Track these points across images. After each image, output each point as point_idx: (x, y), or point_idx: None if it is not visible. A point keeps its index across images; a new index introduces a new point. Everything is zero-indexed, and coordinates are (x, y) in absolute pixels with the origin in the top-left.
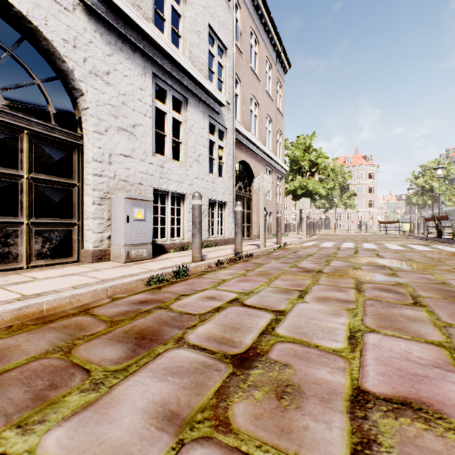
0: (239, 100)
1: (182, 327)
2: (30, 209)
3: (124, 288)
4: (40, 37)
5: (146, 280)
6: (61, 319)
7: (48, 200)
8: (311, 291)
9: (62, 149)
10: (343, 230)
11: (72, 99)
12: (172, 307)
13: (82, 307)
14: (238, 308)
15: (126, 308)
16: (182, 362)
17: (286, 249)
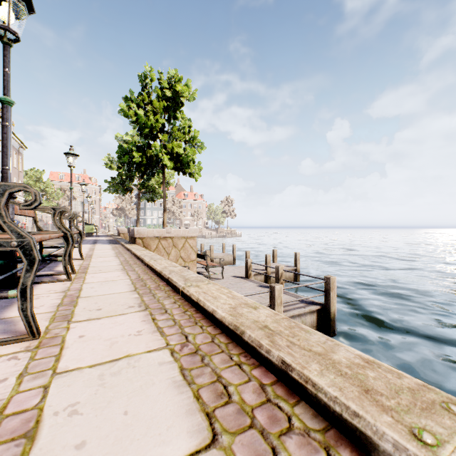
0: None
1: None
2: None
3: None
4: None
5: None
6: None
7: None
8: None
9: None
10: None
11: None
12: None
13: None
14: None
15: None
16: None
17: None
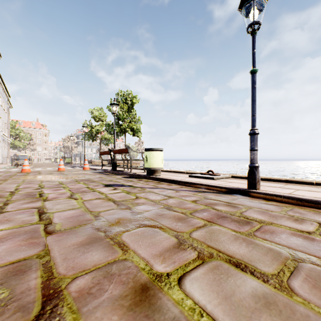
0: None
1: None
2: None
3: None
4: None
5: None
6: None
7: None
8: None
9: None
10: None
11: None
12: None
13: None
14: None
15: None
16: None
17: None
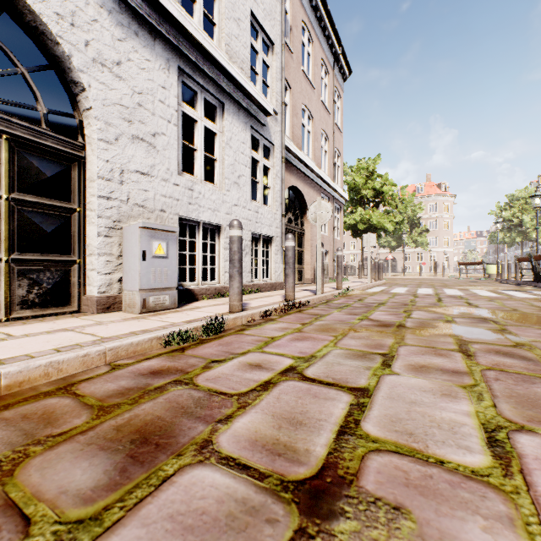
0: (289, 111)
1: (210, 419)
2: (11, 241)
3: (132, 351)
4: (23, 8)
5: (163, 338)
6: (24, 403)
7: (37, 230)
8: (398, 356)
9: (57, 162)
10: (413, 274)
11: (70, 96)
12: (197, 381)
13: (63, 381)
14: (297, 384)
15: (128, 384)
16: (205, 500)
17: (349, 295)
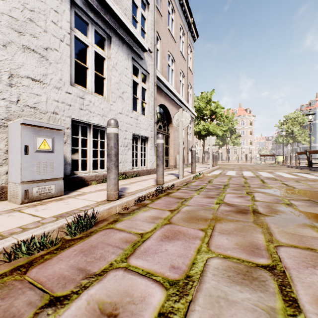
0: (160, 54)
1: None
2: None
3: None
4: None
5: (4, 253)
6: None
7: None
8: (289, 272)
9: None
10: (232, 161)
11: None
12: None
13: None
14: None
15: None
16: None
17: (201, 178)
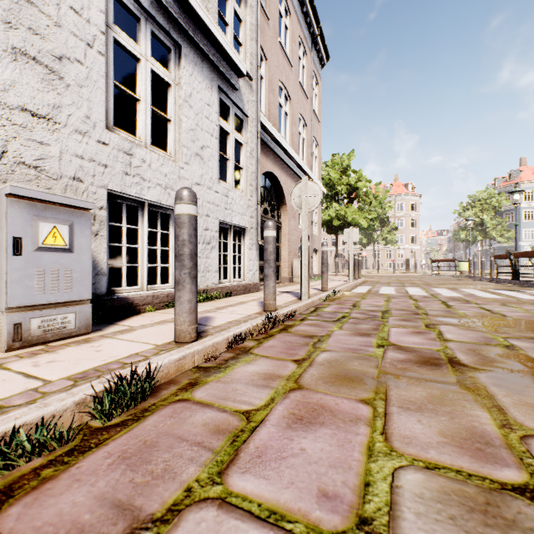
0: (265, 85)
1: None
2: None
3: None
4: None
5: None
6: None
7: None
8: None
9: None
10: (383, 270)
11: None
12: None
13: None
14: None
15: None
16: None
17: (338, 299)
